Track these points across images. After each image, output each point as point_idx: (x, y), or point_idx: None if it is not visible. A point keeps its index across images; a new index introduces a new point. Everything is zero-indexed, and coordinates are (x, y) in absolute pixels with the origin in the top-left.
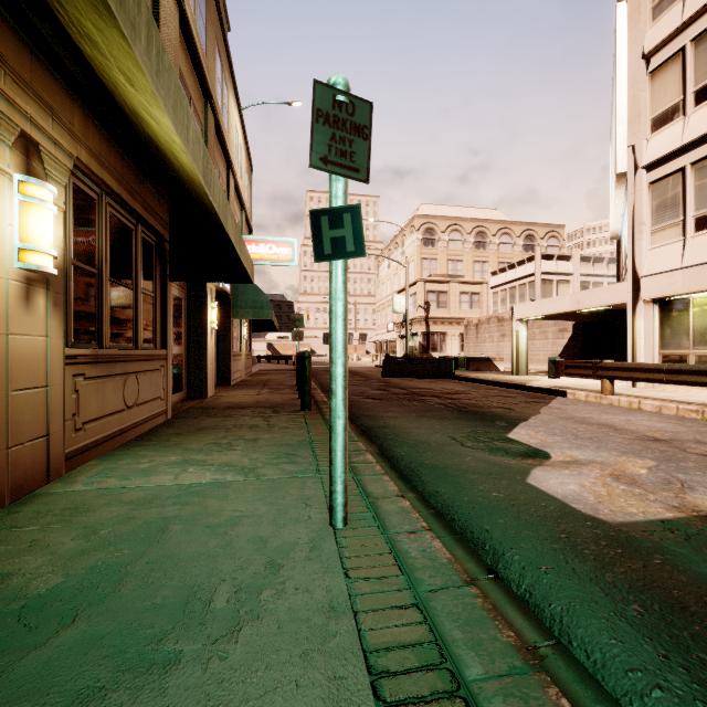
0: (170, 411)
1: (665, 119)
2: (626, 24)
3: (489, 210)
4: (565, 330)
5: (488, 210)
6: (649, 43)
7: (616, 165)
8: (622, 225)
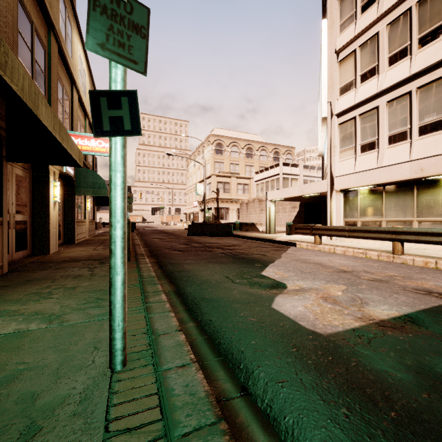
0: (7, 266)
1: (346, 89)
2: (327, 32)
3: (254, 135)
4: (295, 207)
5: (254, 135)
6: (338, 45)
7: (322, 112)
8: (324, 148)
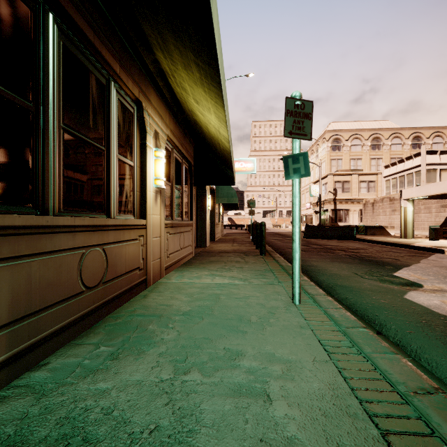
0: (193, 252)
1: None
2: None
3: (383, 121)
4: (446, 206)
5: (382, 121)
6: None
7: None
8: None
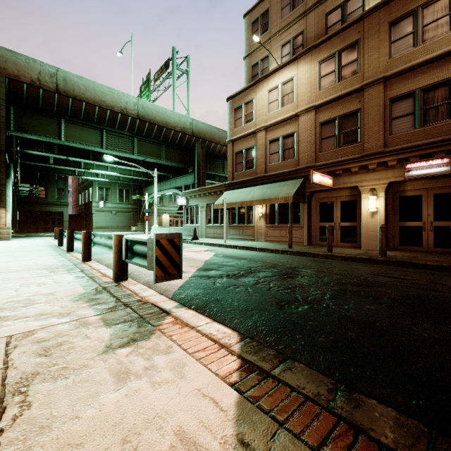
0: (307, 243)
1: None
2: None
3: None
4: None
5: None
6: None
7: None
8: None
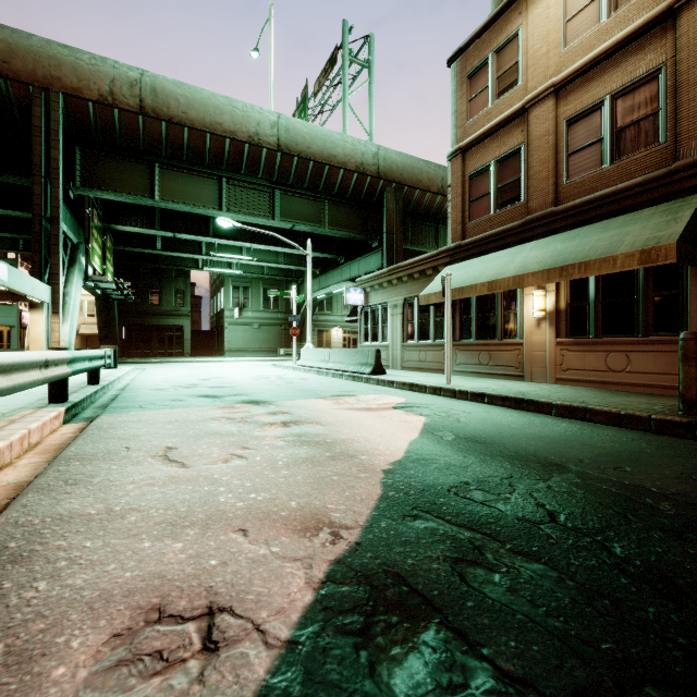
0: None
1: None
2: None
3: None
4: None
5: None
6: None
7: None
8: None
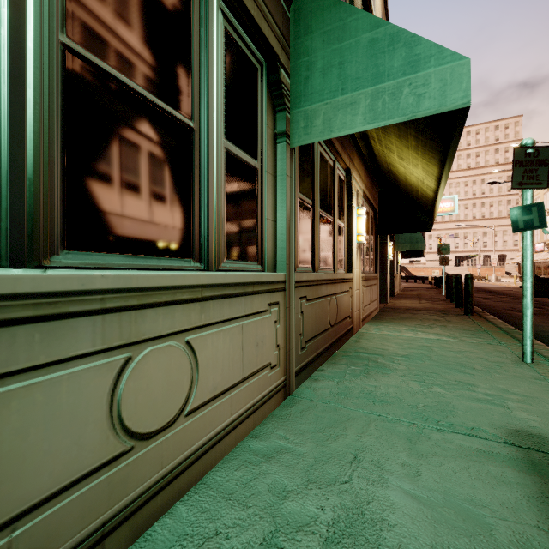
0: (378, 308)
1: None
2: None
3: None
4: None
5: None
6: None
7: None
8: None
